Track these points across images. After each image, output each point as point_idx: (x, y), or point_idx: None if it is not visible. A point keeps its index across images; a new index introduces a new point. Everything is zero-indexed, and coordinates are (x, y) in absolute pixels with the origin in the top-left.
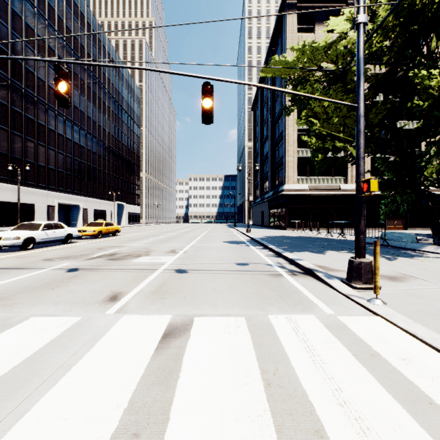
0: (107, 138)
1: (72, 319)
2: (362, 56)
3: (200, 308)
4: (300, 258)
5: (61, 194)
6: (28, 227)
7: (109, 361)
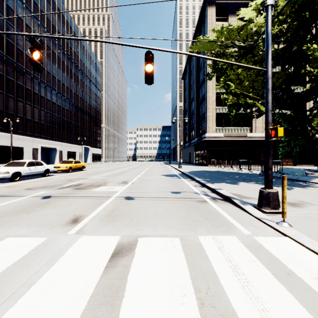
0: (77, 99)
1: (39, 239)
2: (270, 31)
3: (143, 229)
4: (219, 188)
5: (43, 140)
6: (16, 164)
7: (64, 280)
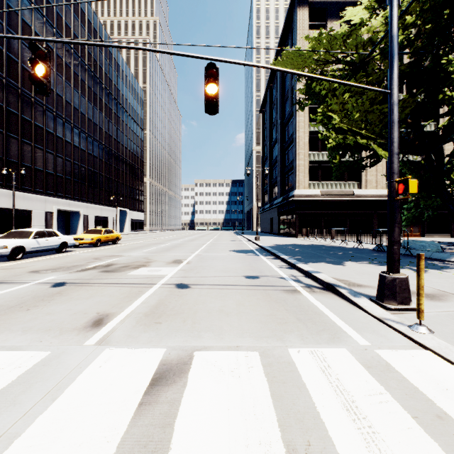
0: (109, 141)
1: (38, 354)
2: (396, 33)
3: (202, 337)
4: (317, 271)
5: (60, 200)
6: (18, 235)
7: (70, 429)
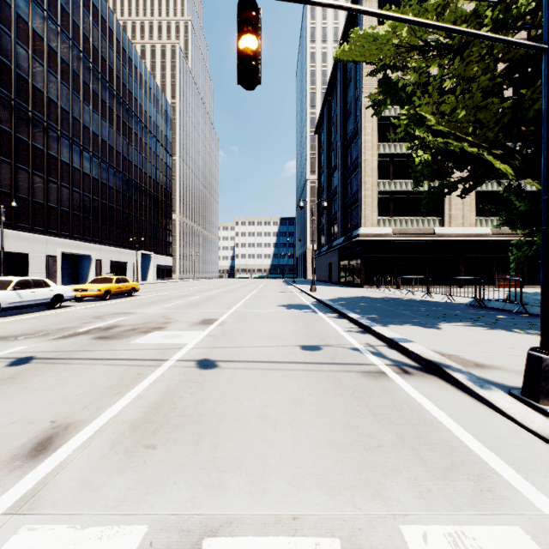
0: (129, 169)
1: None
2: None
3: (225, 488)
4: (405, 338)
5: (66, 241)
6: None
7: None
